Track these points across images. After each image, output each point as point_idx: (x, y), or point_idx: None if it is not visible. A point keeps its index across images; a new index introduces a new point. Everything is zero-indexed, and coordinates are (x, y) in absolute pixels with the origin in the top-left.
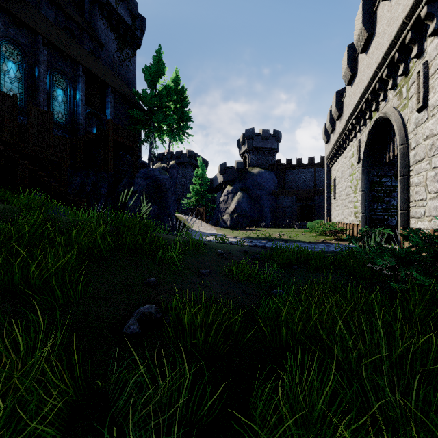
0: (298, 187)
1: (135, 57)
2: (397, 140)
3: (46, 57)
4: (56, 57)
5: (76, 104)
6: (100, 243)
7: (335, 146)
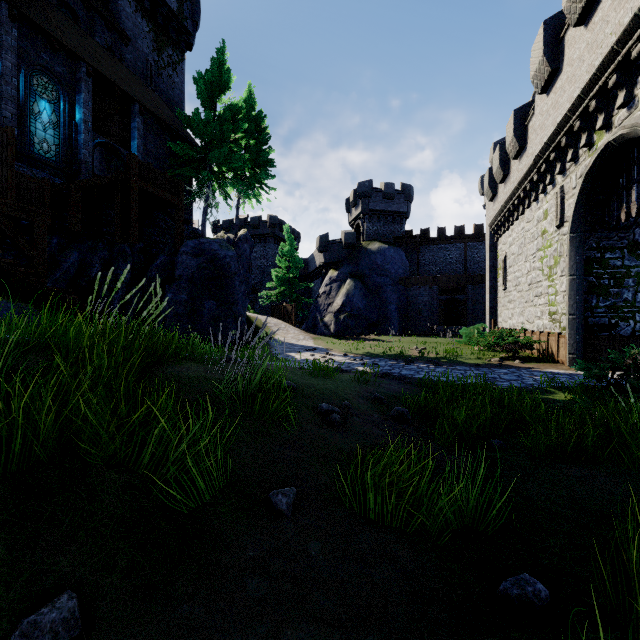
0: (439, 273)
1: (183, 63)
2: None
3: (19, 42)
4: (38, 45)
5: (76, 128)
6: None
7: (507, 203)
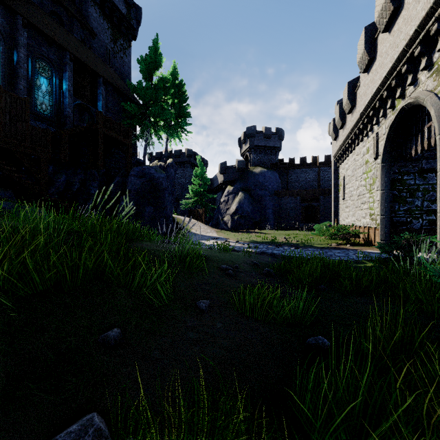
0: (301, 188)
1: (130, 48)
2: (436, 128)
3: (28, 40)
4: (39, 42)
5: (63, 95)
6: (31, 270)
7: (344, 142)
